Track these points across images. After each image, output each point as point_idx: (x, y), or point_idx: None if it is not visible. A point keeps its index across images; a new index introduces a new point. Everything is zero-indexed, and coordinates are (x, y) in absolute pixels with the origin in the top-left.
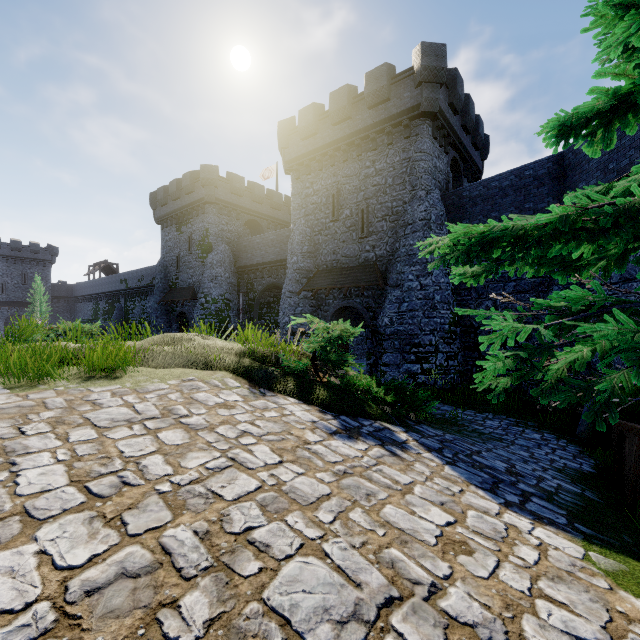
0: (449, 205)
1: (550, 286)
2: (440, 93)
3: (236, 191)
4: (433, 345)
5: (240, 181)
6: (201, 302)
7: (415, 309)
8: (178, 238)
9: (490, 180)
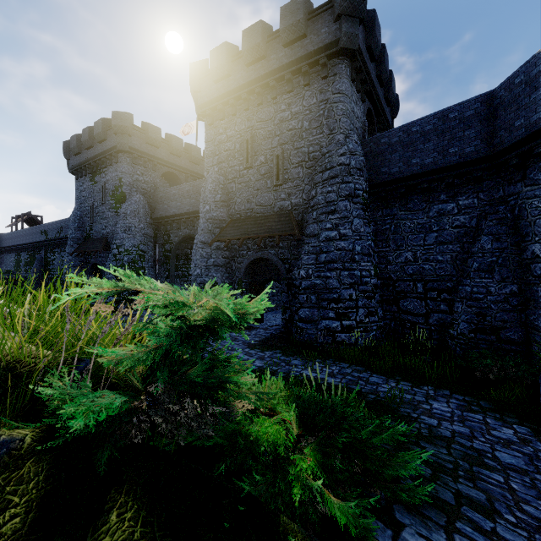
0: (367, 153)
1: (477, 236)
2: (359, 31)
3: (152, 141)
4: (353, 300)
5: (156, 132)
6: (113, 253)
7: (334, 261)
8: (92, 188)
9: (411, 125)
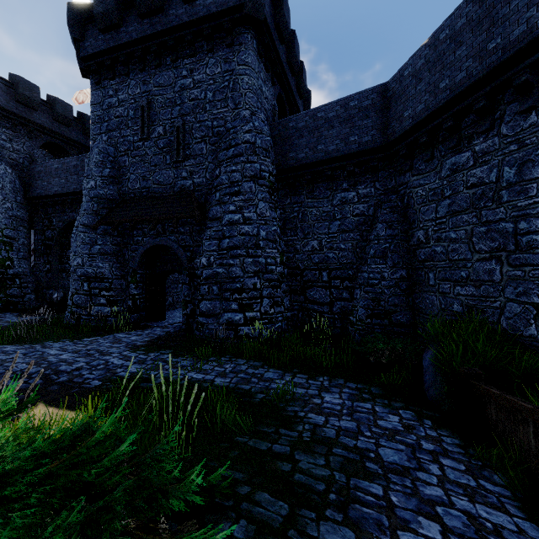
0: (275, 136)
1: (373, 224)
2: (266, 3)
3: (25, 100)
4: (258, 289)
5: (31, 89)
6: None
7: (237, 247)
8: None
9: (316, 110)
